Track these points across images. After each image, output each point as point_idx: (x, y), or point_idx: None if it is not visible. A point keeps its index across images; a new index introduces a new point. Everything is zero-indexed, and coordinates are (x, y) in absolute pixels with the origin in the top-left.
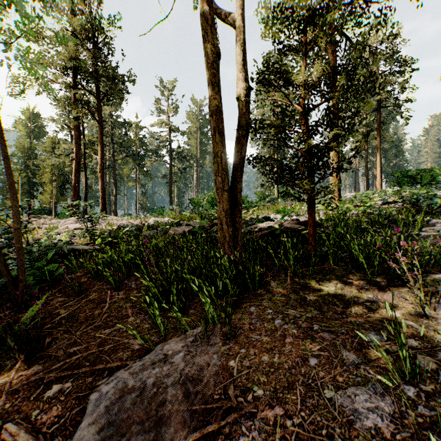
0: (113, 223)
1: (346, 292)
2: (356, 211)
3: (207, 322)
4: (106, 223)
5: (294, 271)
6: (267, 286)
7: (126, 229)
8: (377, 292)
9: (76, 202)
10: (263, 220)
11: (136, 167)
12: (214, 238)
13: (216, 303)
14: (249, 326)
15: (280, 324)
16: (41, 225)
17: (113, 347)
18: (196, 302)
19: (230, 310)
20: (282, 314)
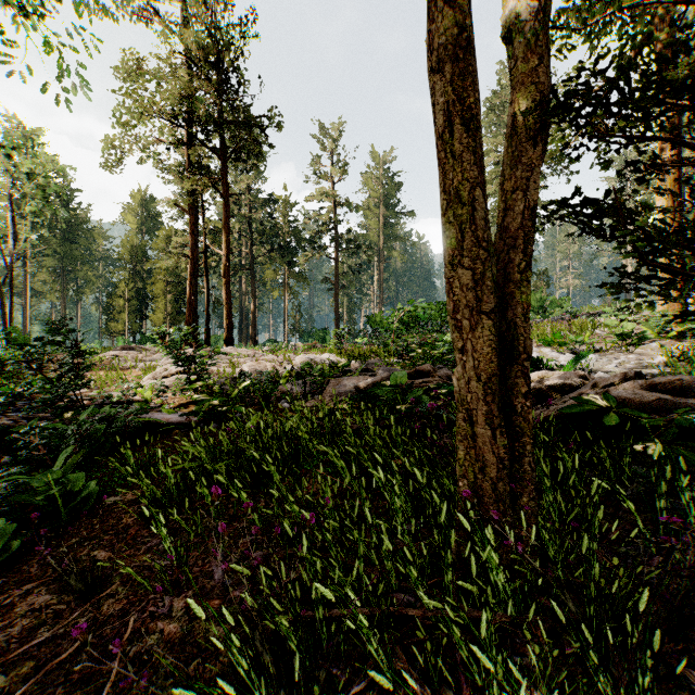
0: (237, 362)
1: None
2: None
3: None
4: (228, 362)
5: None
6: None
7: (245, 384)
8: None
9: (171, 330)
10: None
11: (285, 267)
12: (437, 445)
13: None
14: None
15: None
16: (137, 363)
17: None
18: None
19: None
20: None
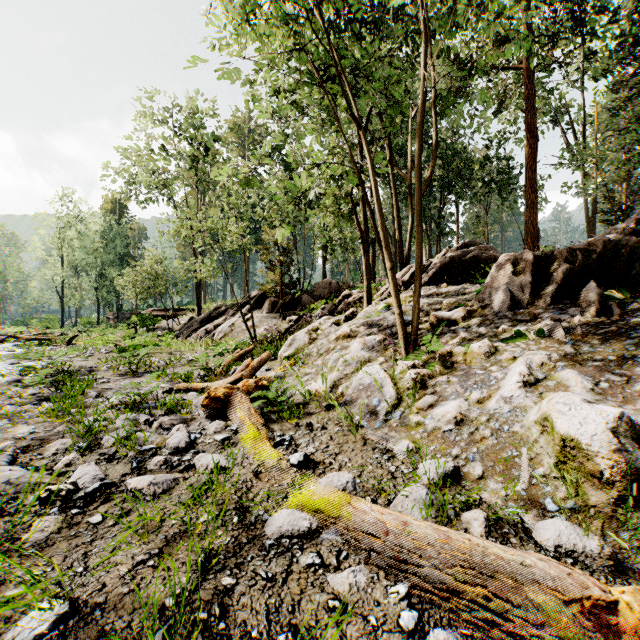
0: None
1: None
2: None
3: None
4: None
5: None
6: None
7: None
8: None
9: None
10: None
11: None
12: None
13: None
14: None
15: None
16: None
17: None
18: None
19: None
20: None
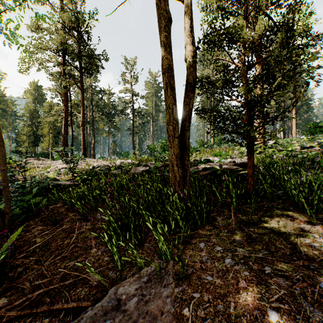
0: (90, 164)
1: (289, 230)
2: (279, 154)
3: (161, 257)
4: (85, 164)
5: (236, 208)
6: (213, 222)
7: (98, 169)
8: (321, 232)
9: (62, 148)
10: (204, 162)
11: (109, 123)
12: (166, 178)
13: (168, 238)
14: (200, 264)
15: (230, 264)
16: (39, 165)
17: (74, 281)
18: (150, 235)
19: (184, 255)
20: (231, 252)
